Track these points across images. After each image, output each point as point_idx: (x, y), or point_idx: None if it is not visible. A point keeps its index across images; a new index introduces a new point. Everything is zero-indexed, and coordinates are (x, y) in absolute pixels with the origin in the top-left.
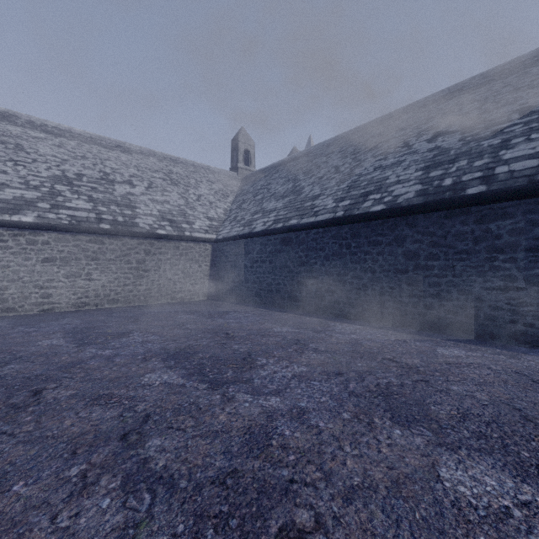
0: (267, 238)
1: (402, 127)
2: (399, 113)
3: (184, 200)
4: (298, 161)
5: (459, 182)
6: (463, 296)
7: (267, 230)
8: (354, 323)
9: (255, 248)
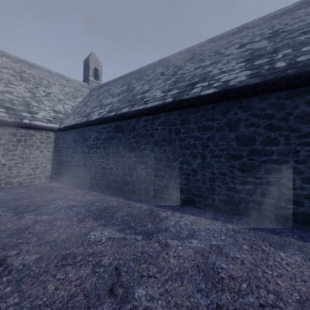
0: (101, 126)
1: (209, 48)
2: (204, 43)
3: (30, 94)
4: (132, 74)
5: (296, 62)
6: (309, 184)
7: (101, 118)
8: (185, 211)
9: (91, 136)
